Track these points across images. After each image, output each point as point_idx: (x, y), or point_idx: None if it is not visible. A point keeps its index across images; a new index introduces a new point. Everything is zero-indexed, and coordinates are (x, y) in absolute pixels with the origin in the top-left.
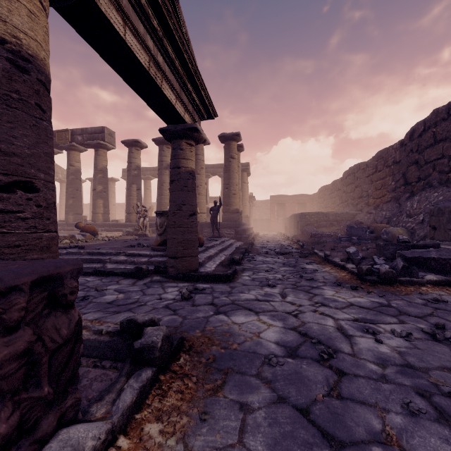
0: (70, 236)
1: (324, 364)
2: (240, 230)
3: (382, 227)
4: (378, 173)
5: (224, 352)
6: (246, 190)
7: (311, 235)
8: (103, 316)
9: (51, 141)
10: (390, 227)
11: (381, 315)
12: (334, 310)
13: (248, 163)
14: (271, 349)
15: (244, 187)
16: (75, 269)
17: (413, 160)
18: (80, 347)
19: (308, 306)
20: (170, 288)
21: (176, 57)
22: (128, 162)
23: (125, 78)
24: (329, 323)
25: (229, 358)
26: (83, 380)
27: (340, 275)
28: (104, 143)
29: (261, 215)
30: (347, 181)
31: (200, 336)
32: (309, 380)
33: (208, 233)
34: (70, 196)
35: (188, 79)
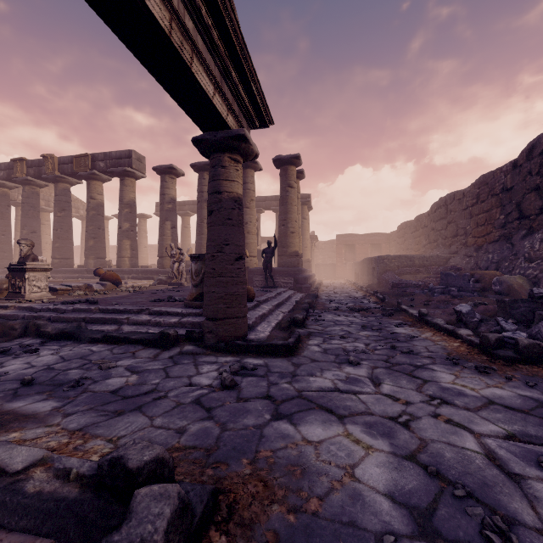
0: (85, 286)
1: None
2: (300, 278)
3: (491, 275)
4: (480, 204)
5: (294, 523)
6: (306, 228)
7: (392, 284)
8: (94, 421)
9: None
10: (505, 276)
11: None
12: (466, 413)
13: (309, 195)
14: (383, 513)
15: (304, 224)
16: None
17: (532, 185)
18: None
19: (420, 404)
20: (205, 365)
21: (214, 25)
22: (161, 193)
23: (134, 51)
24: (468, 443)
25: (305, 542)
26: None
27: (451, 345)
28: (131, 170)
29: (324, 260)
30: (436, 215)
31: (249, 475)
32: None
33: (259, 282)
34: (90, 237)
35: (232, 63)
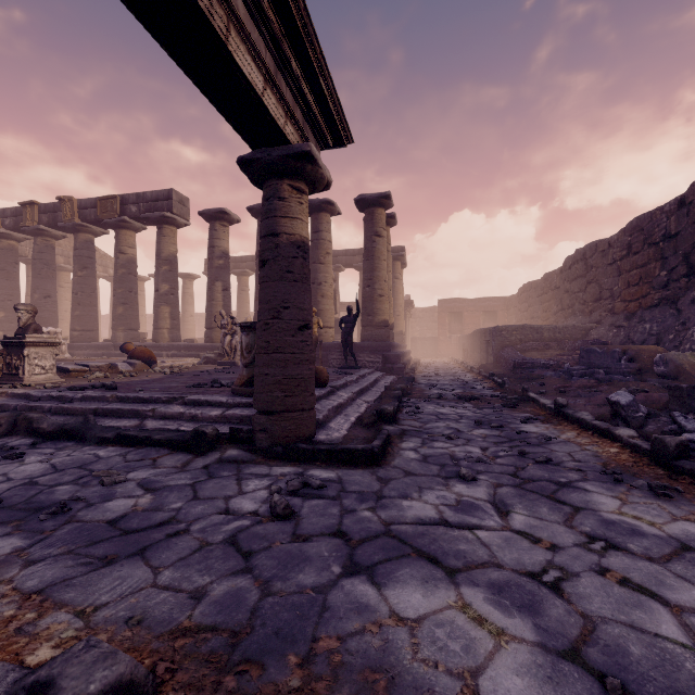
0: (107, 366)
1: None
2: (391, 356)
3: (650, 352)
4: (632, 257)
5: None
6: (399, 291)
7: (513, 364)
8: (67, 574)
9: None
10: (671, 352)
11: None
12: (649, 567)
13: (403, 247)
14: None
15: (396, 286)
16: None
17: None
18: None
19: (575, 549)
20: (252, 480)
21: None
22: (209, 246)
23: (140, 15)
24: (665, 626)
25: None
26: None
27: (606, 451)
28: (172, 216)
29: (422, 332)
30: (571, 273)
31: (296, 692)
32: None
33: (337, 361)
34: (119, 302)
35: (291, 47)
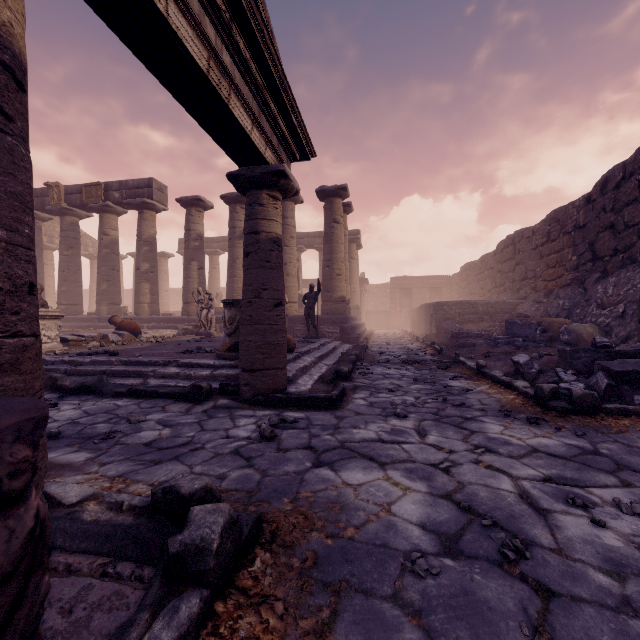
0: (100, 336)
1: (511, 571)
2: (348, 328)
3: (560, 324)
4: (550, 244)
5: (332, 545)
6: (355, 269)
7: (451, 334)
8: (132, 469)
9: (23, 174)
10: (574, 324)
11: (588, 470)
12: (508, 460)
13: (358, 231)
14: (414, 538)
15: (352, 265)
16: (25, 421)
17: (606, 223)
18: (42, 580)
19: (464, 452)
20: (243, 419)
21: (252, 57)
22: (186, 229)
23: (170, 88)
24: (504, 485)
25: (341, 558)
26: (77, 608)
27: (506, 398)
28: (152, 202)
29: (376, 306)
30: (503, 256)
31: (290, 511)
32: (491, 609)
33: (300, 332)
34: (103, 279)
35: (271, 94)
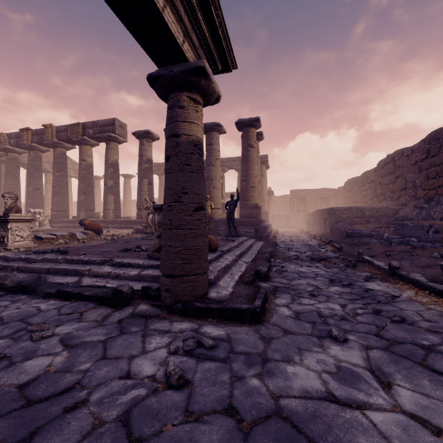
0: (69, 235)
1: None
2: (260, 228)
3: None
4: (430, 159)
5: None
6: (264, 184)
7: (346, 233)
8: None
9: None
10: None
11: None
12: None
13: (266, 155)
14: None
15: (262, 181)
16: None
17: None
18: None
19: None
20: (155, 337)
21: None
22: (139, 155)
23: None
24: None
25: None
26: None
27: None
28: (115, 135)
29: (279, 211)
30: (383, 171)
31: None
32: None
33: (223, 231)
34: (81, 192)
35: None
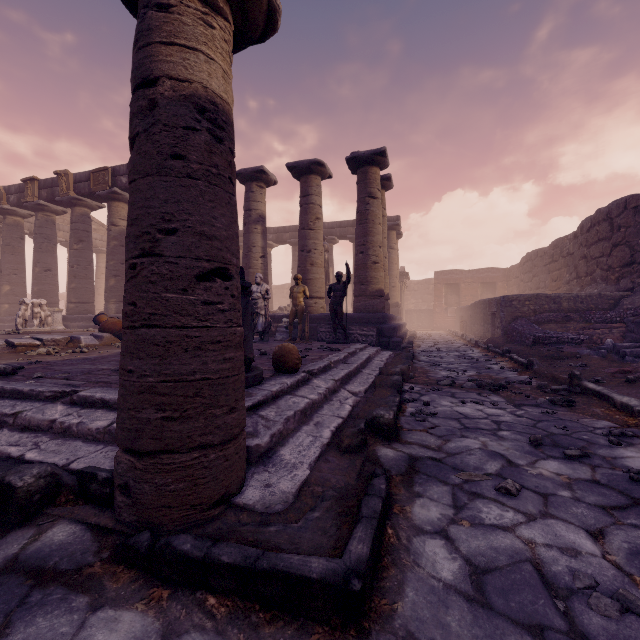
0: (66, 339)
1: None
2: (387, 329)
3: None
4: None
5: None
6: (395, 261)
7: (533, 338)
8: None
9: None
10: None
11: None
12: None
13: (398, 217)
14: None
15: (391, 256)
16: None
17: None
18: None
19: None
20: None
21: None
22: None
23: None
24: None
25: None
26: None
27: None
28: None
29: (417, 304)
30: (590, 236)
31: None
32: None
33: (326, 334)
34: (111, 274)
35: None
